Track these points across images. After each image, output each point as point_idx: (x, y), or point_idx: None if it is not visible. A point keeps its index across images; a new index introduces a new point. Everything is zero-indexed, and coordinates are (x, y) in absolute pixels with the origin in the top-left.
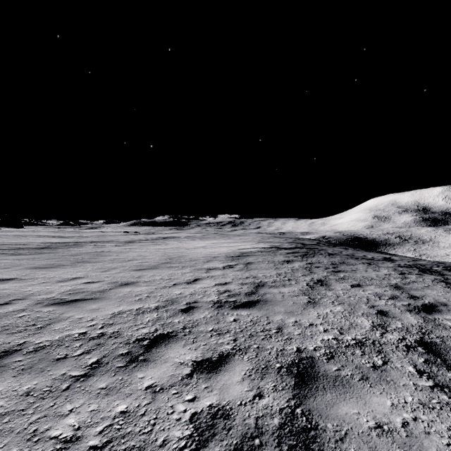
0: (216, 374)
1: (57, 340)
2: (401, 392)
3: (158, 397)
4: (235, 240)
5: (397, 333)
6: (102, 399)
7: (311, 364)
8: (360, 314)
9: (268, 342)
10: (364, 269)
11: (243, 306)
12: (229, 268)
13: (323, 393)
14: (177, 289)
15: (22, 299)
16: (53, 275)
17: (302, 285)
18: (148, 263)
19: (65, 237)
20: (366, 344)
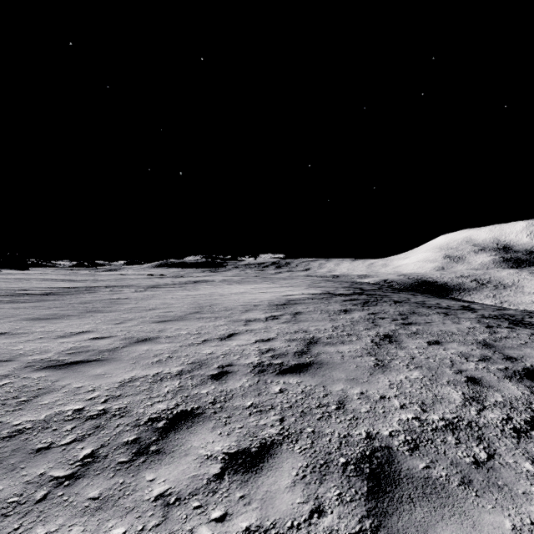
0: (256, 475)
1: (42, 420)
2: (522, 505)
3: (172, 514)
4: (280, 285)
5: (498, 410)
6: (91, 517)
7: (388, 458)
8: (445, 382)
9: (327, 423)
10: (441, 321)
11: (292, 371)
12: (273, 320)
13: (410, 507)
14: (207, 348)
15: (8, 360)
16: (54, 329)
17: (366, 342)
18: (173, 313)
19: (77, 281)
20: (459, 427)
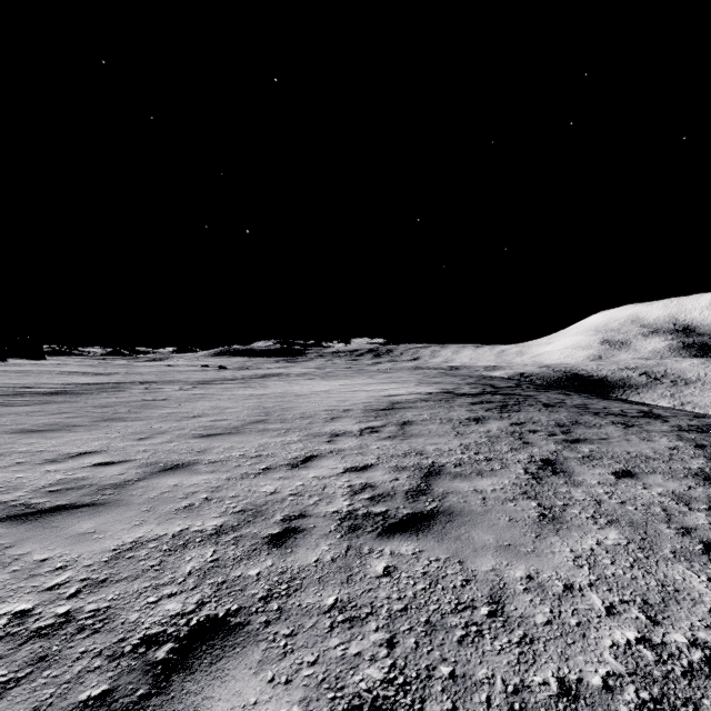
0: None
1: None
2: None
3: None
4: (380, 380)
5: None
6: None
7: None
8: (669, 554)
9: (477, 652)
10: (622, 436)
11: (403, 529)
12: (371, 434)
13: None
14: (268, 482)
15: None
16: (46, 448)
17: (517, 473)
18: (226, 423)
19: (104, 375)
20: None
